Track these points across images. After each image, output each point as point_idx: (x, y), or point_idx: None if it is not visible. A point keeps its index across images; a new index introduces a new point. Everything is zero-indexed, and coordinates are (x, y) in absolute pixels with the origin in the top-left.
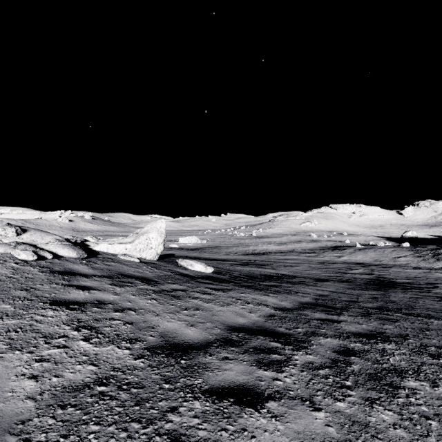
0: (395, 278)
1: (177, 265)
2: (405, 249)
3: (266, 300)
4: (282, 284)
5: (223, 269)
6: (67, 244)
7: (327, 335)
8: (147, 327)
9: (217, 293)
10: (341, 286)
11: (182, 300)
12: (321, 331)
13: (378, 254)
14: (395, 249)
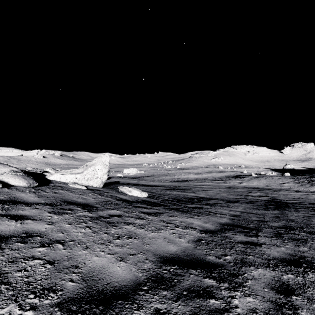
0: (285, 199)
1: (119, 191)
2: (288, 177)
3: (192, 223)
4: (203, 206)
5: (155, 194)
6: (20, 175)
7: (257, 264)
8: (70, 267)
9: (150, 218)
10: (247, 207)
11: (117, 226)
12: (249, 258)
13: (268, 181)
14: (280, 177)
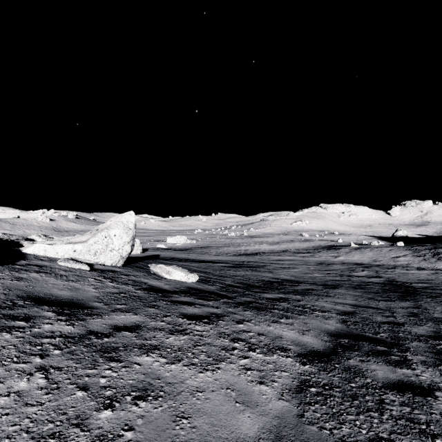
0: (408, 282)
1: (150, 272)
2: (403, 248)
3: (280, 336)
4: (289, 295)
5: (212, 275)
6: None
7: None
8: None
9: (199, 329)
10: (359, 296)
11: (119, 360)
12: None
13: (375, 254)
14: (392, 248)
